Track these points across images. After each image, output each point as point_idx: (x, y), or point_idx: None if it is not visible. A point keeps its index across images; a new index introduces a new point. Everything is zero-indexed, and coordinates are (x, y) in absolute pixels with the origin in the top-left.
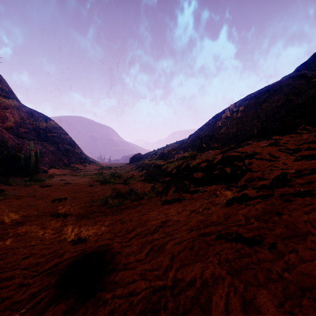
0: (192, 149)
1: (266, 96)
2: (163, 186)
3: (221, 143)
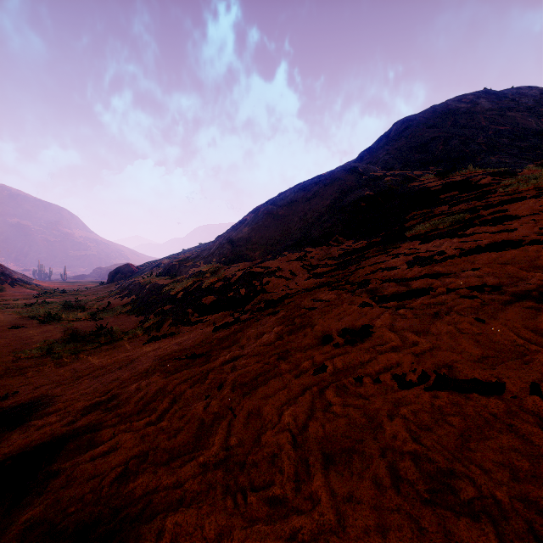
0: (218, 260)
1: (315, 189)
2: (156, 319)
3: (261, 251)
